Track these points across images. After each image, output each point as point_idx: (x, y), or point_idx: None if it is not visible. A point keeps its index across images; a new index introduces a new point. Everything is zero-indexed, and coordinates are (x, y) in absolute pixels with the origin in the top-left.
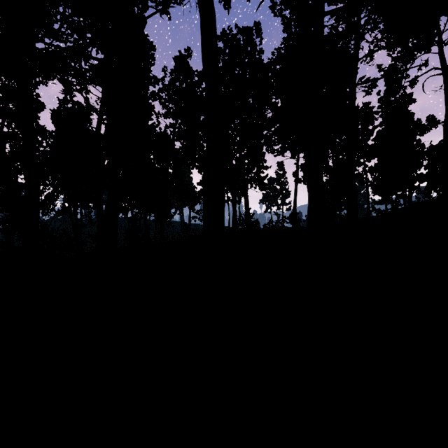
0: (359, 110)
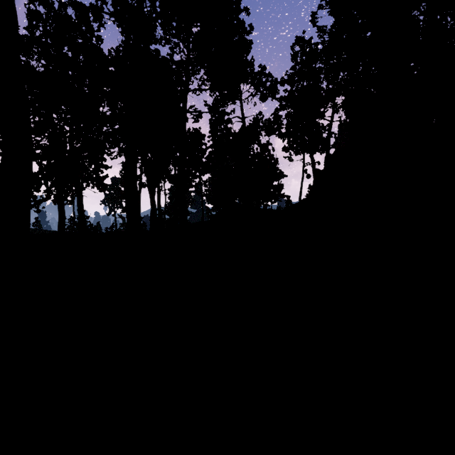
0: (190, 132)
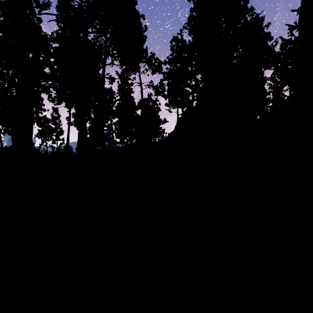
0: (107, 90)
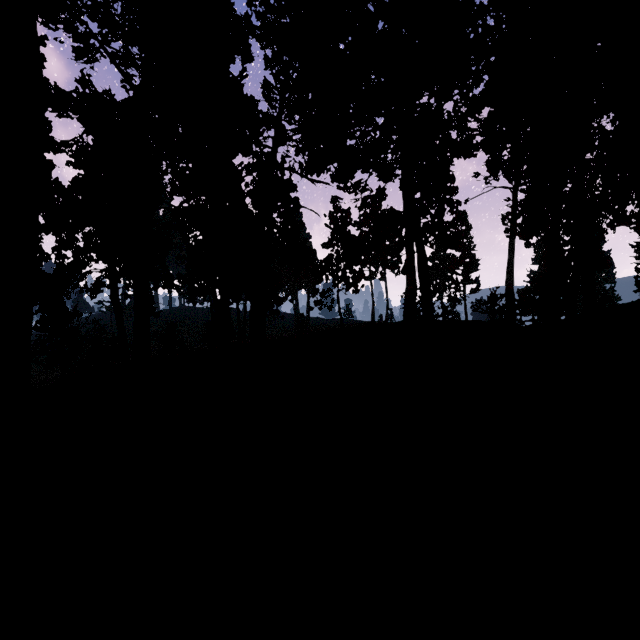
0: None
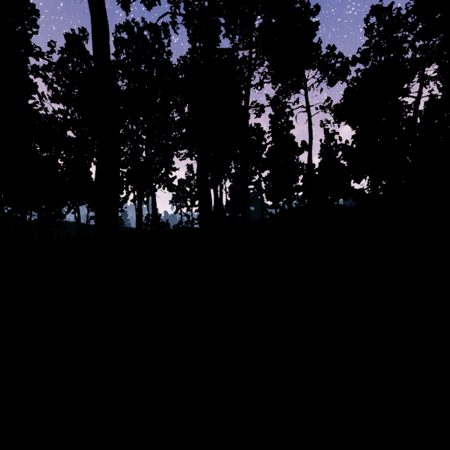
0: (252, 128)
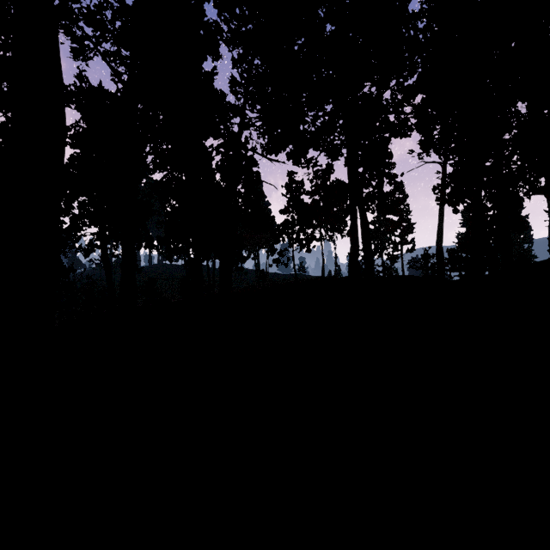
0: None
